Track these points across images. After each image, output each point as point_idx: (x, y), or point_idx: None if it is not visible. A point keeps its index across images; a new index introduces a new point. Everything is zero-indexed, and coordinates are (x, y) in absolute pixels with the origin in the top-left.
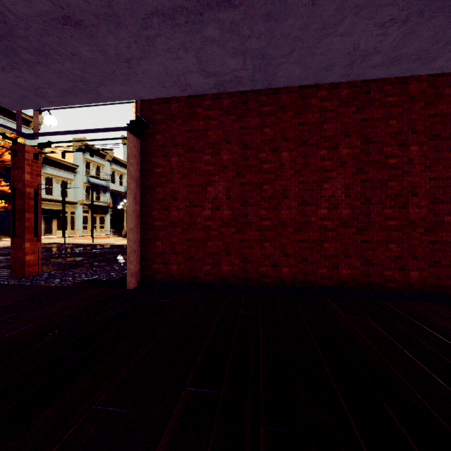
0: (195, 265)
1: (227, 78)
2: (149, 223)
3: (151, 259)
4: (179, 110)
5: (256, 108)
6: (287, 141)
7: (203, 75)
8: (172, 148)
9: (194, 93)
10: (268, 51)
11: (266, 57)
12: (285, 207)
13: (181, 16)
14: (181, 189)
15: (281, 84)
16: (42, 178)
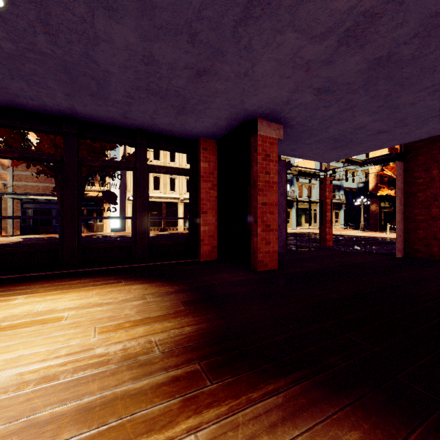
0: None
1: None
2: (411, 217)
3: (413, 242)
4: (439, 136)
5: None
6: None
7: None
8: (432, 164)
9: None
10: None
11: None
12: None
13: None
14: None
15: None
16: (296, 186)
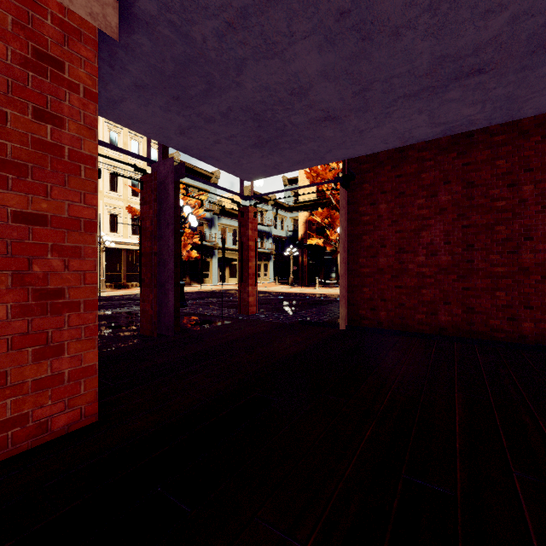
0: (406, 313)
1: (457, 123)
2: (356, 270)
3: (358, 305)
4: (388, 157)
5: (484, 140)
6: (530, 172)
7: (430, 127)
8: (380, 195)
9: (414, 142)
10: (516, 93)
11: (511, 98)
12: (527, 250)
13: (425, 92)
14: (390, 236)
15: (527, 114)
16: (219, 229)
